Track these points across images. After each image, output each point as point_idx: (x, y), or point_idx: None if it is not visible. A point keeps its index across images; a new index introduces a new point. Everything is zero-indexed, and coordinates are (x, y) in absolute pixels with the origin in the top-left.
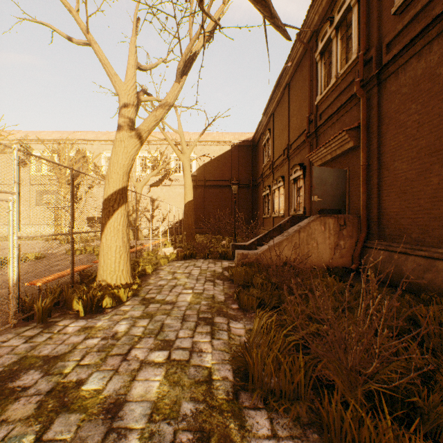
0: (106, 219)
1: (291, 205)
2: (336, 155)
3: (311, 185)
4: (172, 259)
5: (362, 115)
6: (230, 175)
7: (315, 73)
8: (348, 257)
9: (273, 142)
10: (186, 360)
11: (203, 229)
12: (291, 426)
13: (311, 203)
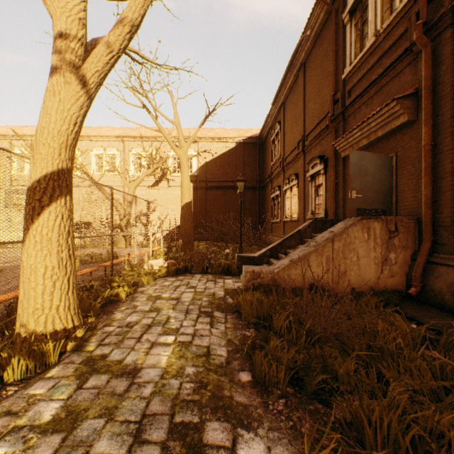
0: (29, 221)
1: (307, 208)
2: (376, 138)
3: (336, 181)
4: (160, 275)
5: (425, 73)
6: (235, 175)
7: (342, 40)
8: (401, 276)
9: (283, 136)
10: None
11: (205, 235)
12: None
13: (335, 203)
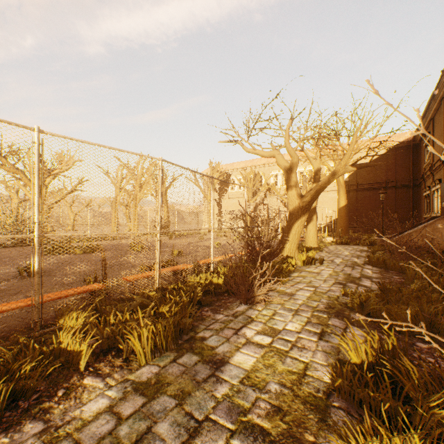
0: (308, 219)
1: None
2: None
3: None
4: (332, 244)
5: None
6: (385, 177)
7: None
8: None
9: (432, 146)
10: (348, 259)
11: (355, 228)
12: (377, 268)
13: None
